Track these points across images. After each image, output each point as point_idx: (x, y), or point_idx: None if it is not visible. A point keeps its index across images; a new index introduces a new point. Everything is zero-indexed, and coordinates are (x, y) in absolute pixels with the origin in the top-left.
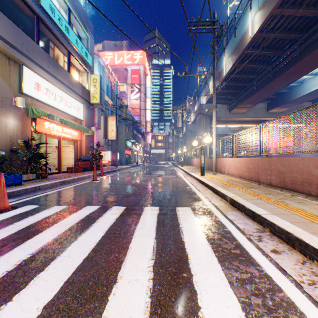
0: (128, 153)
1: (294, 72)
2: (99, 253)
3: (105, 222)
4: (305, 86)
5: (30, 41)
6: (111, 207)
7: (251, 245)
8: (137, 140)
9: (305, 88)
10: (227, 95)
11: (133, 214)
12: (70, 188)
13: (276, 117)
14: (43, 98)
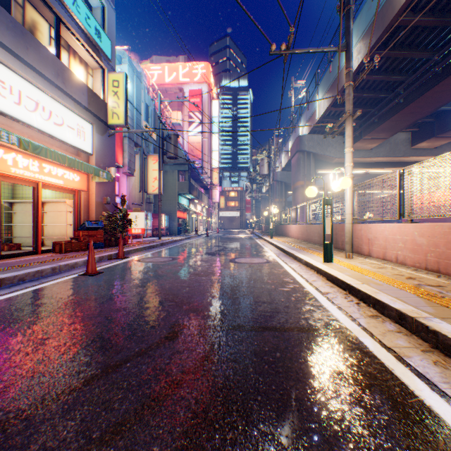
0: (182, 216)
1: None
2: None
3: None
4: None
5: None
6: None
7: None
8: (197, 196)
9: None
10: None
11: None
12: None
13: (426, 155)
14: None
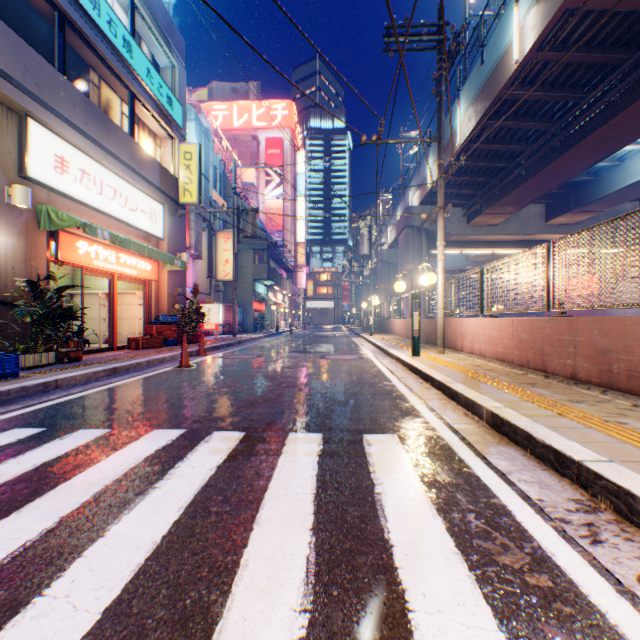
0: (259, 308)
1: (609, 137)
2: (153, 584)
3: (187, 478)
4: (629, 168)
5: (44, 65)
6: (208, 435)
7: (577, 558)
8: (278, 282)
9: (629, 172)
10: (464, 187)
11: (260, 453)
12: (128, 383)
13: (564, 232)
14: (75, 189)
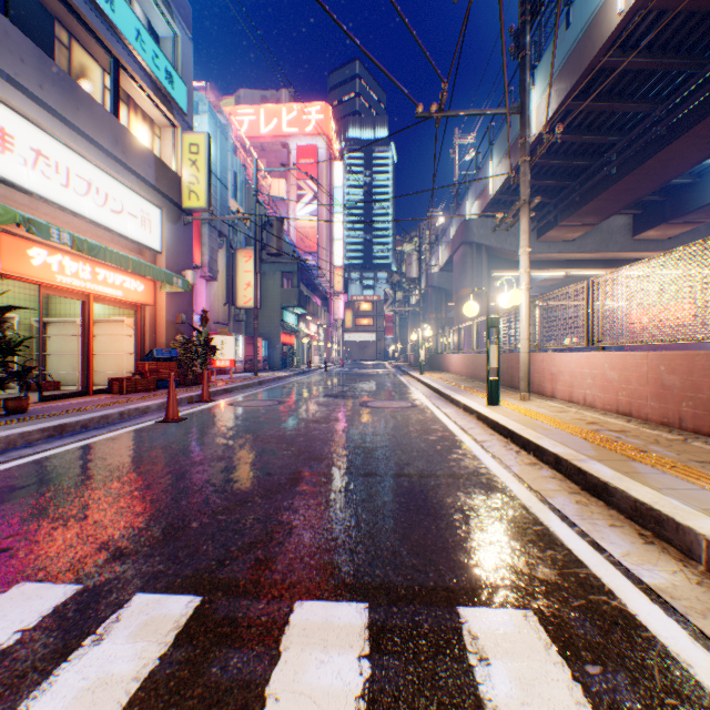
0: (288, 341)
1: None
2: None
3: None
4: None
5: None
6: (115, 610)
7: None
8: (311, 311)
9: None
10: (535, 194)
11: (204, 709)
12: (68, 452)
13: (655, 249)
14: (24, 175)
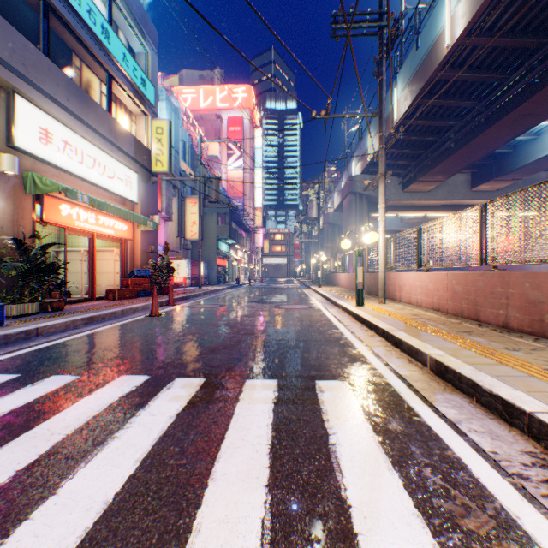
0: (222, 263)
1: (528, 113)
2: None
3: (147, 427)
4: (545, 141)
5: (29, 47)
6: (171, 381)
7: (544, 522)
8: (239, 241)
9: (545, 145)
10: (400, 158)
11: (218, 401)
12: (102, 331)
13: (487, 198)
14: (58, 158)
